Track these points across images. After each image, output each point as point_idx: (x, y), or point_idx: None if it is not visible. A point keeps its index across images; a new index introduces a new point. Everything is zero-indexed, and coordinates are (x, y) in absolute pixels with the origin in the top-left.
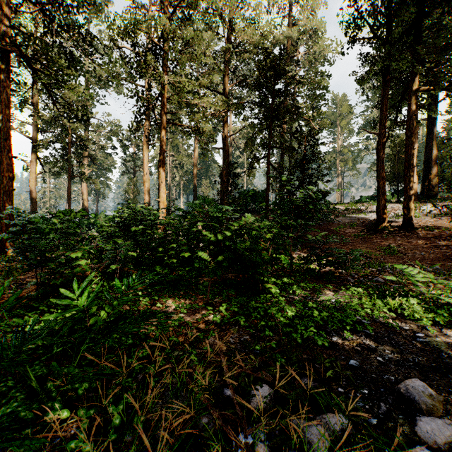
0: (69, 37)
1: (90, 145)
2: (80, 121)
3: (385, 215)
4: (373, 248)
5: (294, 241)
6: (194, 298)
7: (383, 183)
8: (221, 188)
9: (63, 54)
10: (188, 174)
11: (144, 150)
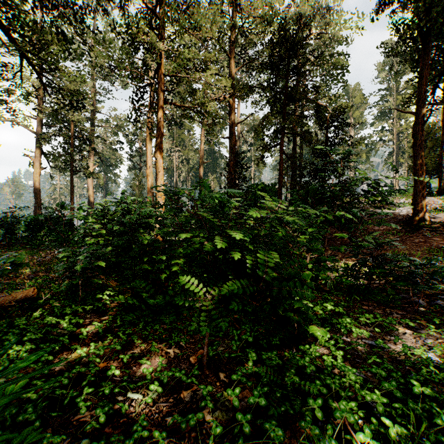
0: (62, 15)
1: (97, 142)
2: (75, 109)
3: (424, 209)
4: (418, 250)
5: (354, 250)
6: (185, 341)
7: (421, 172)
8: (228, 180)
9: (55, 34)
10: (194, 169)
11: (147, 142)
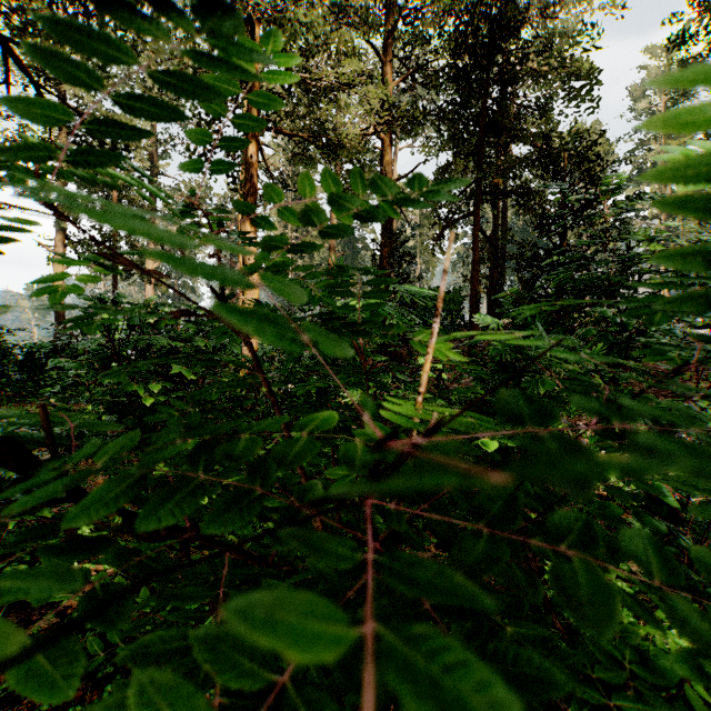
0: None
1: (165, 225)
2: None
3: None
4: None
5: None
6: None
7: None
8: None
9: None
10: (321, 268)
11: (239, 218)
